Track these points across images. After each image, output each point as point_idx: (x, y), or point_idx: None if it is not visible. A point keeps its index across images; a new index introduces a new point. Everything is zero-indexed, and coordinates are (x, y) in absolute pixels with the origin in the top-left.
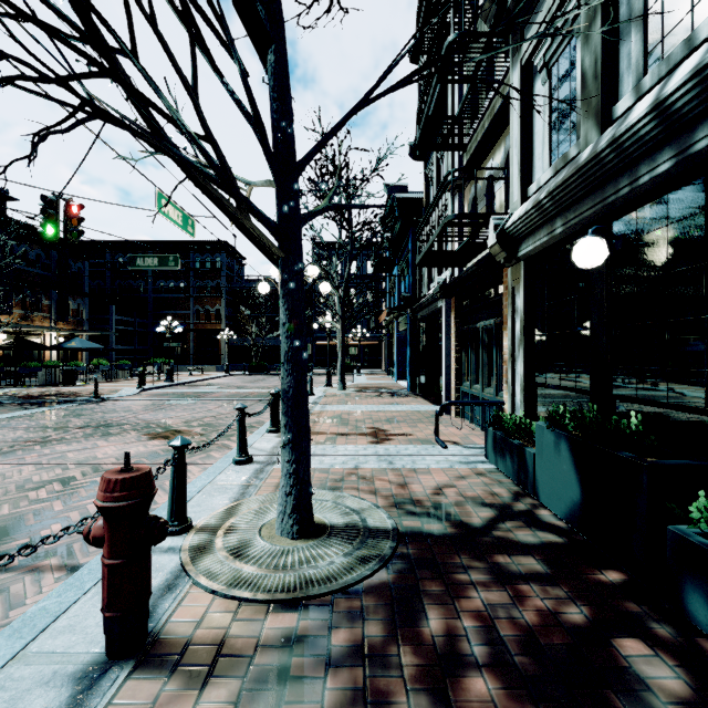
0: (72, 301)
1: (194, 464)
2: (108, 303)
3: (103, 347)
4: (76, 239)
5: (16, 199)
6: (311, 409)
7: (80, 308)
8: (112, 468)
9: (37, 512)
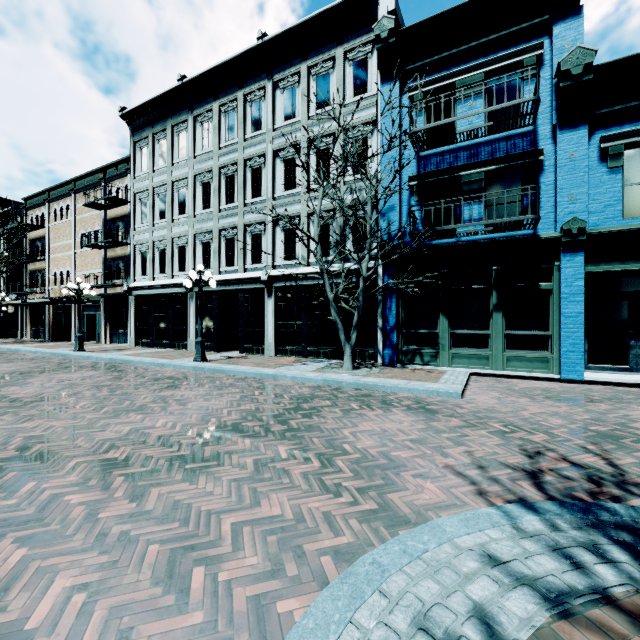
0: None
1: None
2: None
3: None
4: None
5: None
6: None
7: None
8: None
9: None
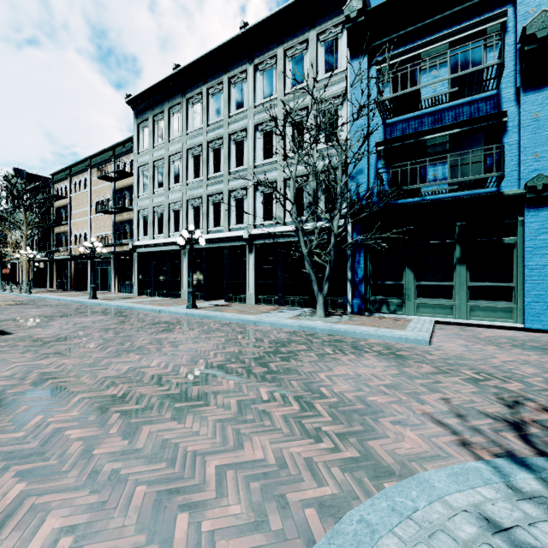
0: None
1: None
2: None
3: None
4: None
5: None
6: None
7: None
8: None
9: None
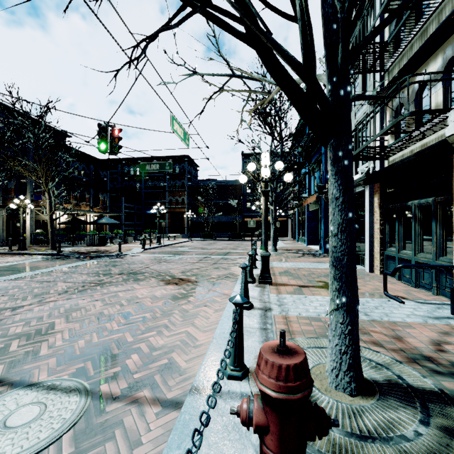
0: (101, 195)
1: (206, 306)
2: (120, 196)
3: (119, 223)
4: (117, 151)
5: (70, 136)
6: None
7: (105, 199)
8: (151, 306)
9: (116, 342)
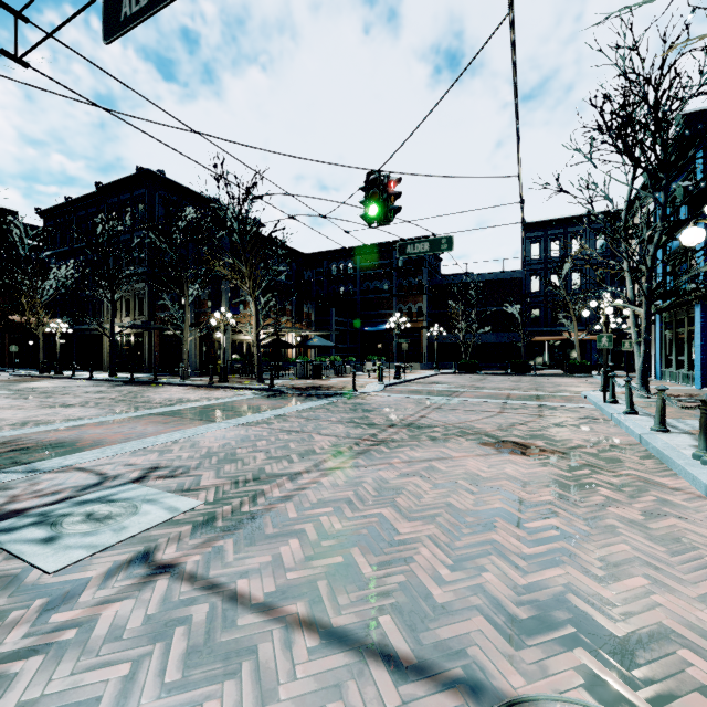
0: (304, 305)
1: (671, 515)
2: (329, 306)
3: (335, 345)
4: (392, 218)
5: (264, 226)
6: (674, 426)
7: (309, 311)
8: (537, 501)
9: (575, 593)
